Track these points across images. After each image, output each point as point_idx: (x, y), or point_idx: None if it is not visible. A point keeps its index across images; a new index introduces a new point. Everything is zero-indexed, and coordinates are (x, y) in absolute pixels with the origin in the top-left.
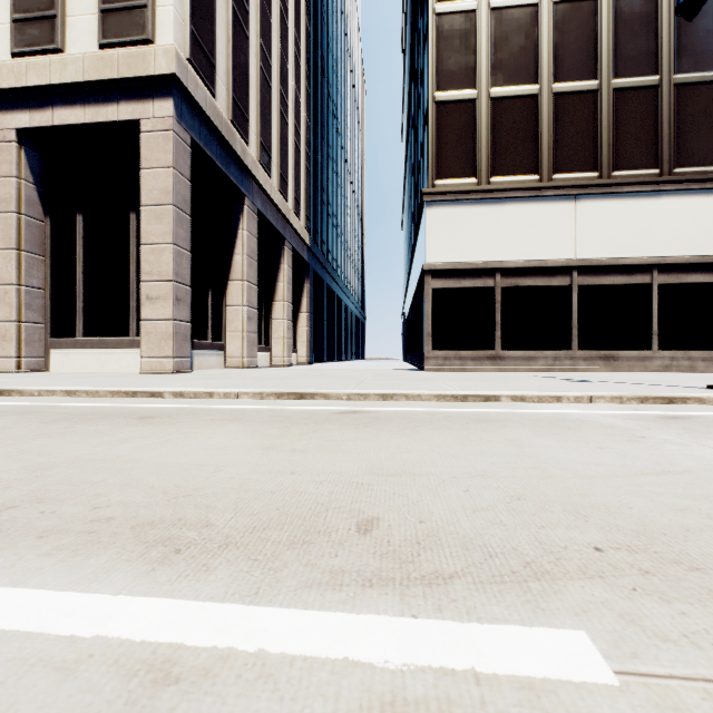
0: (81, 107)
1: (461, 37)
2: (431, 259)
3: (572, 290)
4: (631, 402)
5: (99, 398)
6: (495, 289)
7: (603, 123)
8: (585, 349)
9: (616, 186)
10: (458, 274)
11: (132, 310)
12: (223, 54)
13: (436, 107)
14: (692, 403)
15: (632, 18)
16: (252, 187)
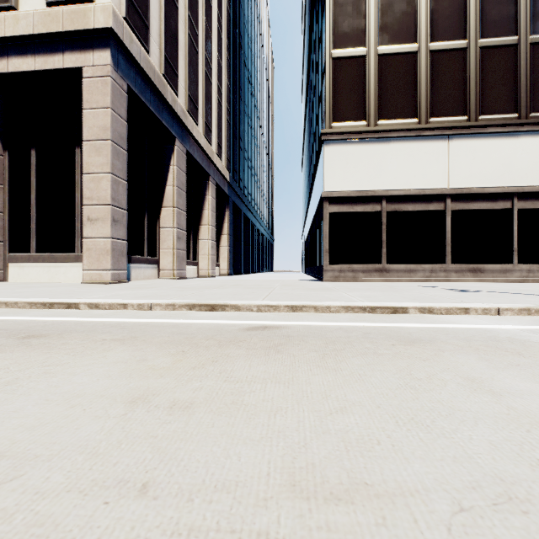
0: (32, 57)
1: (354, 4)
2: (329, 188)
3: (445, 214)
4: (538, 314)
5: (16, 309)
6: (381, 213)
7: (471, 75)
8: (456, 263)
9: (482, 127)
10: (351, 201)
11: (77, 230)
12: (156, 18)
13: (332, 62)
14: None
15: None
16: (181, 131)
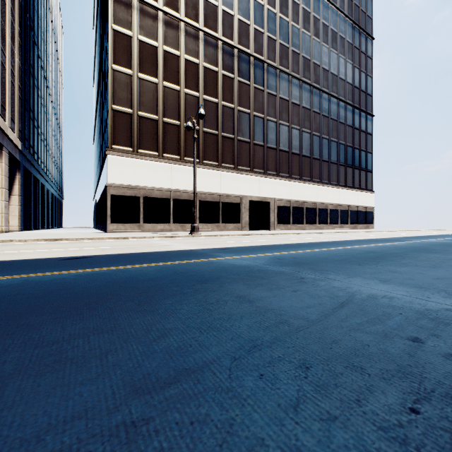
0: None
1: (125, 84)
2: (111, 181)
3: (170, 200)
4: (163, 237)
5: None
6: (140, 197)
7: (181, 138)
8: (175, 223)
9: (185, 163)
10: (124, 189)
11: None
12: None
13: (113, 112)
14: (177, 237)
15: (191, 103)
16: None
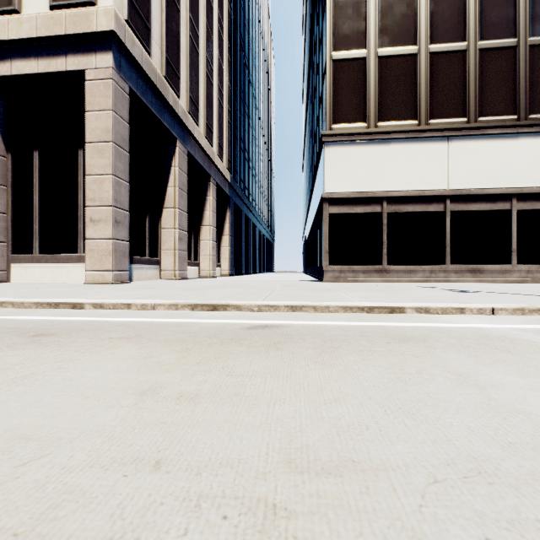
0: (35, 59)
1: (354, 6)
2: (329, 189)
3: (445, 215)
4: (532, 314)
5: (23, 309)
6: (381, 214)
7: (470, 77)
8: (456, 263)
9: (482, 129)
10: (351, 202)
11: (79, 231)
12: (157, 21)
13: (333, 64)
14: None
15: None
16: (182, 133)
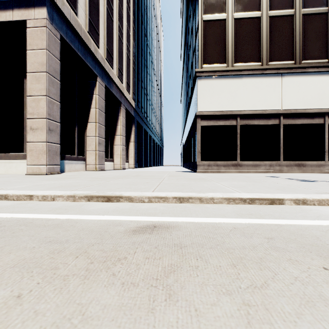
0: None
1: None
2: (201, 109)
3: (279, 127)
4: None
5: None
6: (236, 126)
7: (297, 33)
8: (287, 160)
9: (305, 68)
10: (216, 118)
11: (24, 136)
12: None
13: (203, 23)
14: None
15: None
16: (101, 72)
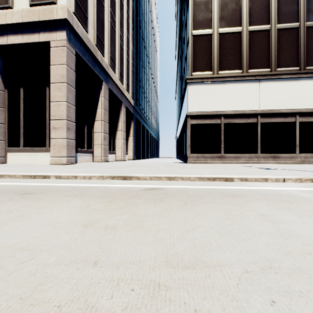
0: (21, 35)
1: (205, 4)
2: (190, 110)
3: (257, 124)
4: (306, 182)
5: (15, 179)
6: (221, 124)
7: (272, 45)
8: (264, 153)
9: (279, 75)
10: (203, 117)
11: (46, 134)
12: (91, 12)
13: (193, 37)
14: None
15: None
16: (106, 77)
